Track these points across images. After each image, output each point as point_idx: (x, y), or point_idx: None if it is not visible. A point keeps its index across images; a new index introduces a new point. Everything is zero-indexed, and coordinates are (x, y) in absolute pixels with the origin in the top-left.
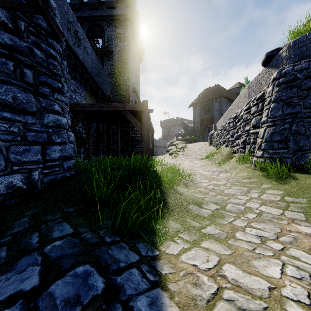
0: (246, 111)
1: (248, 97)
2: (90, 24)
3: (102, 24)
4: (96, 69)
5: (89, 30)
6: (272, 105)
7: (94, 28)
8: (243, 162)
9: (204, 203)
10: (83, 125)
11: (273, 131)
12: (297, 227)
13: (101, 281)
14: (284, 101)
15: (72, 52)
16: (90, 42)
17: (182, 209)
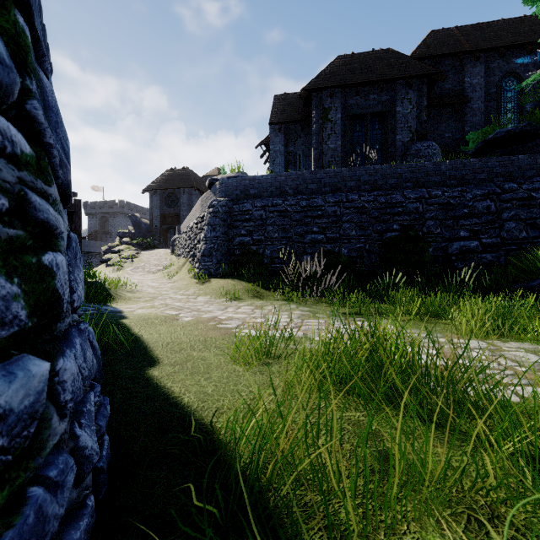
0: (196, 225)
1: (201, 210)
2: None
3: None
4: None
5: None
6: (206, 228)
7: None
8: (190, 273)
9: (143, 297)
10: None
11: (205, 248)
12: (187, 300)
13: (93, 308)
14: (212, 226)
15: None
16: None
17: (126, 300)
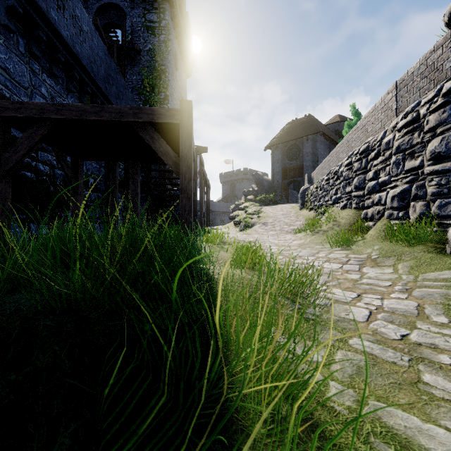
0: (404, 129)
1: (396, 108)
2: (101, 2)
3: (121, 4)
4: (104, 69)
5: (99, 14)
6: None
7: (108, 12)
8: (410, 239)
9: None
10: (59, 162)
11: None
12: None
13: None
14: None
15: (39, 13)
16: (95, 23)
17: None
